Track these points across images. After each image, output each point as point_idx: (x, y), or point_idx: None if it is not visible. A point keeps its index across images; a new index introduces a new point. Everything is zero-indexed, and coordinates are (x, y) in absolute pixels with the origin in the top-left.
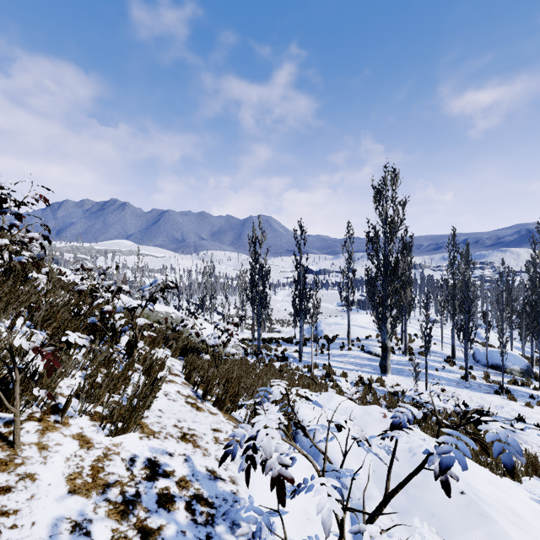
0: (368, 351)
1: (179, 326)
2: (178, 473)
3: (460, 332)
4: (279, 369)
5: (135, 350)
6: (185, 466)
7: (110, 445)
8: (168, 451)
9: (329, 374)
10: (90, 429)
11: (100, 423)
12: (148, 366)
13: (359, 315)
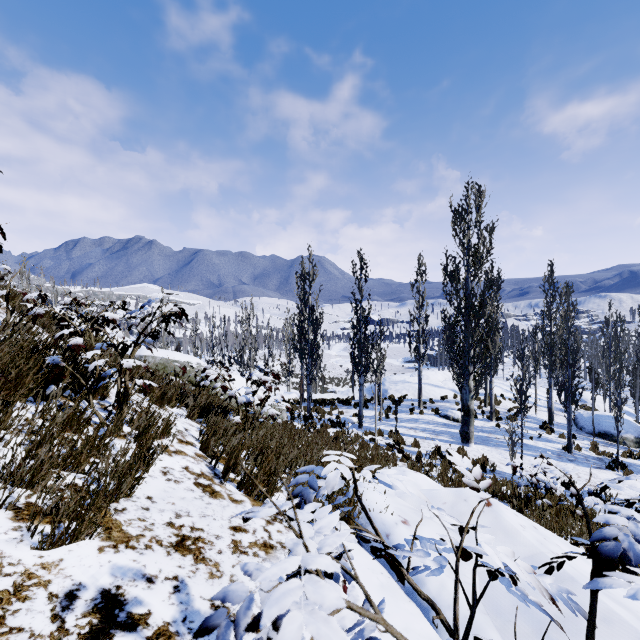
0: (444, 415)
1: (204, 381)
2: (156, 619)
3: (561, 392)
4: (334, 437)
5: (124, 407)
6: (172, 601)
7: (34, 568)
8: (146, 573)
9: (397, 443)
10: (7, 537)
11: (29, 524)
12: (142, 430)
13: (432, 372)
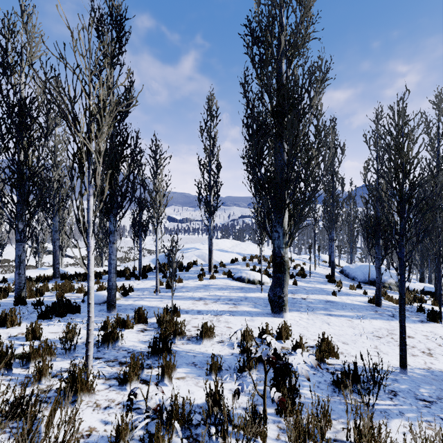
0: (238, 277)
1: None
2: None
3: (368, 236)
4: None
5: None
6: None
7: None
8: None
9: (164, 343)
10: None
11: None
12: None
13: (221, 240)
